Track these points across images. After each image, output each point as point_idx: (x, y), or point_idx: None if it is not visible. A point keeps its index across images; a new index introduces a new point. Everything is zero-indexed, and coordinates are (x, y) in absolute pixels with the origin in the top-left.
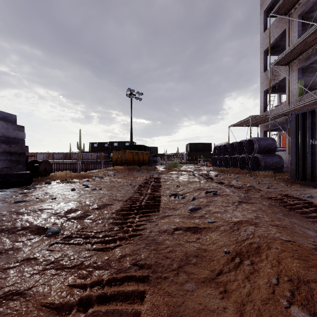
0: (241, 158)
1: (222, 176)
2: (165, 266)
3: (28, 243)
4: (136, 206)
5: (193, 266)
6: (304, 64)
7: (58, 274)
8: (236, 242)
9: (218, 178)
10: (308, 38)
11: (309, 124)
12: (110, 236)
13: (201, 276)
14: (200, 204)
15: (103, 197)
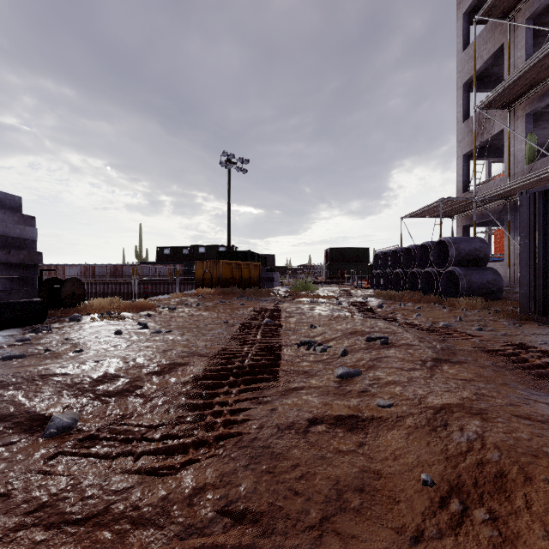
0: (424, 274)
1: (391, 307)
2: (292, 516)
3: (3, 453)
4: (233, 367)
5: (354, 517)
6: (537, 105)
7: (46, 541)
8: (445, 457)
9: (383, 310)
10: (547, 59)
11: None
12: (176, 437)
13: (375, 546)
14: (359, 364)
15: (171, 349)
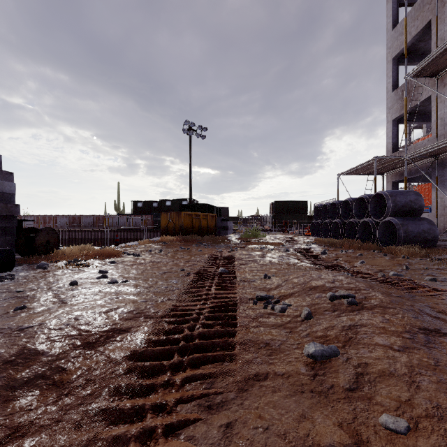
0: (362, 223)
1: (334, 253)
2: None
3: None
4: (180, 338)
5: None
6: None
7: None
8: None
9: (327, 257)
10: None
11: None
12: None
13: None
14: (330, 334)
15: (116, 308)
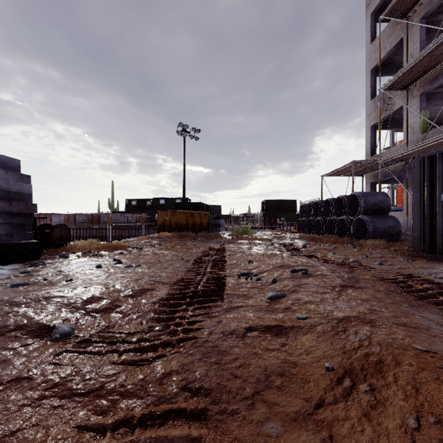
0: (339, 221)
1: (313, 247)
2: (233, 391)
3: (22, 351)
4: (189, 292)
5: (277, 392)
6: (429, 87)
7: (62, 406)
8: (343, 352)
9: (307, 250)
10: (436, 51)
11: (439, 172)
12: (148, 340)
13: (290, 409)
14: (284, 289)
15: (141, 279)
